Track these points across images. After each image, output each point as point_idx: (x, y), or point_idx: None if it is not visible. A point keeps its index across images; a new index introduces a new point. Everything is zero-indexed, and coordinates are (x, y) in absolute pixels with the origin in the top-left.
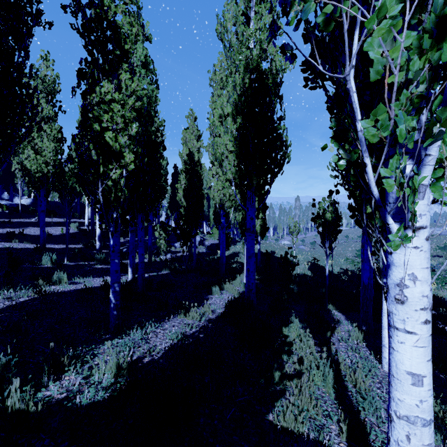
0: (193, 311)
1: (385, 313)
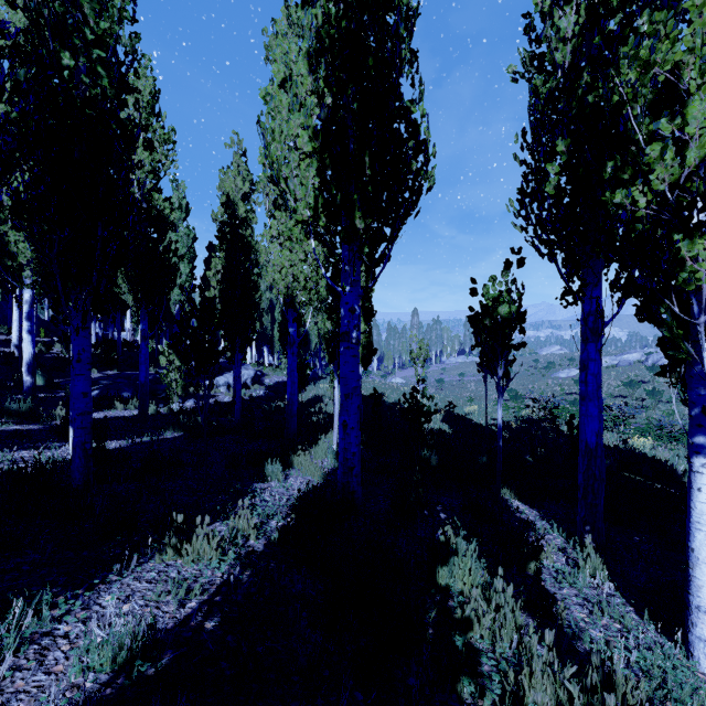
0: (200, 540)
1: (704, 525)
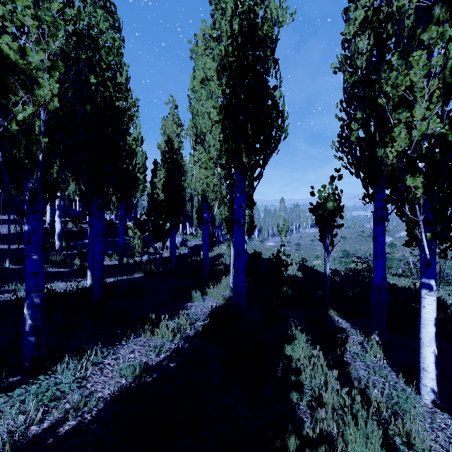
0: (163, 327)
1: (426, 325)
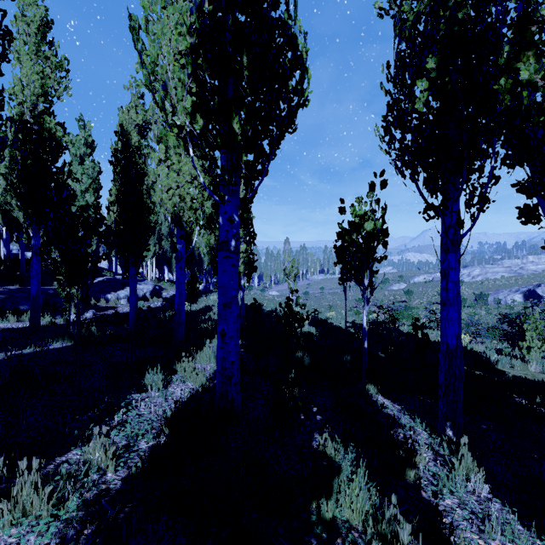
0: (26, 491)
1: None
